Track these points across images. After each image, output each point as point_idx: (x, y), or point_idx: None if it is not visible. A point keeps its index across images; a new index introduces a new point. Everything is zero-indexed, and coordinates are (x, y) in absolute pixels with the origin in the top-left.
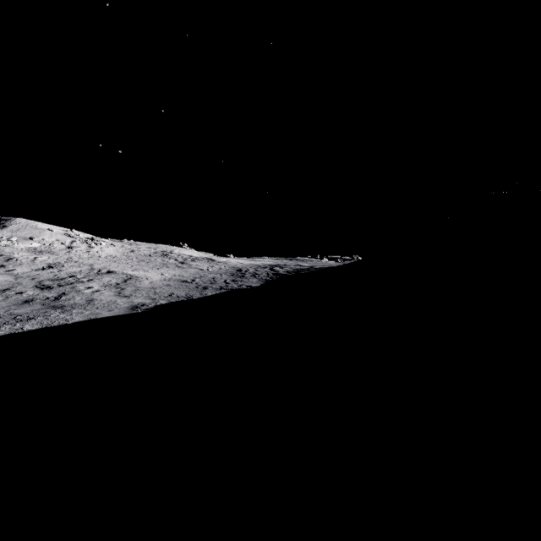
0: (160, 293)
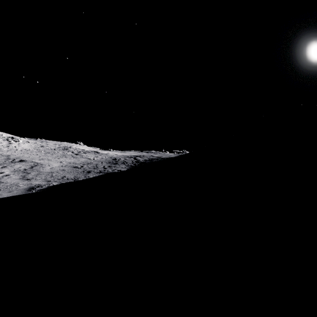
0: (55, 176)
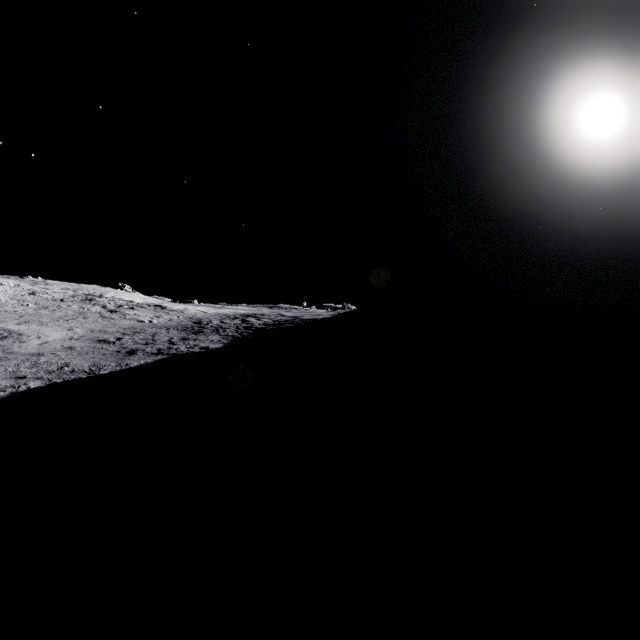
0: (42, 365)
